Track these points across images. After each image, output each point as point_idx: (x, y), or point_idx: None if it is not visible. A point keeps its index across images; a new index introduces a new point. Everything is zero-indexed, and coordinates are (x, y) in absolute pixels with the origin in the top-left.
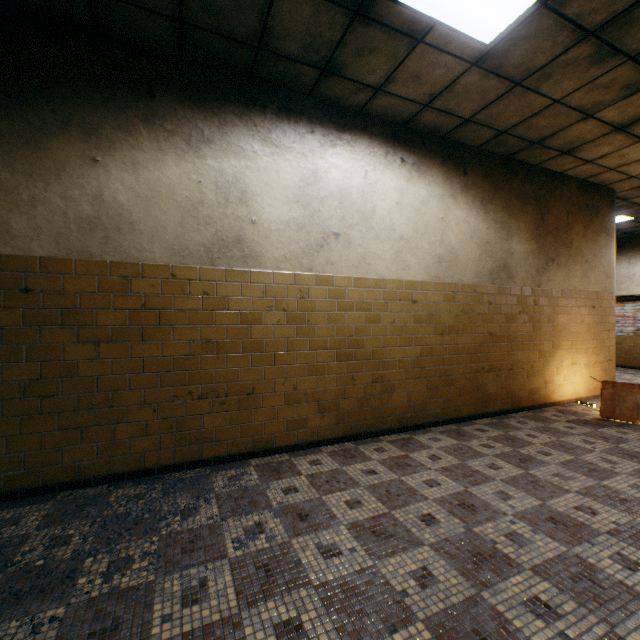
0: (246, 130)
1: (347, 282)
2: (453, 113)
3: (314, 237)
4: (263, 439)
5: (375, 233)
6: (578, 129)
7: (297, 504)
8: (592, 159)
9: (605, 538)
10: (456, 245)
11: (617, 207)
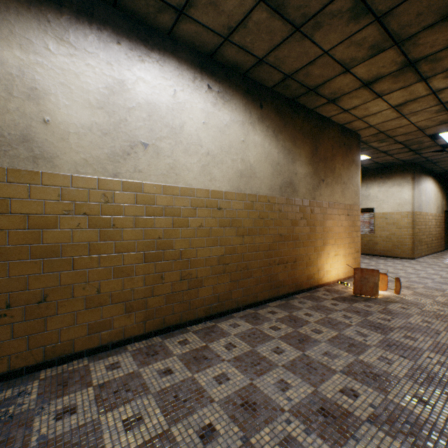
0: (36, 23)
1: (156, 189)
2: (249, 51)
3: (120, 144)
4: (59, 347)
5: (184, 147)
6: (340, 81)
7: (64, 435)
8: (348, 109)
9: (367, 428)
10: (254, 164)
11: (361, 148)
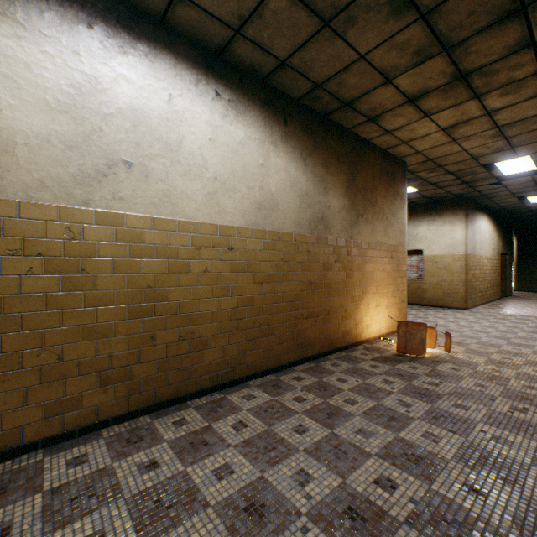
0: None
1: (144, 223)
2: (268, 50)
3: (93, 162)
4: None
5: (183, 169)
6: (380, 95)
7: None
8: (391, 130)
9: (404, 533)
10: (277, 193)
11: (408, 179)
